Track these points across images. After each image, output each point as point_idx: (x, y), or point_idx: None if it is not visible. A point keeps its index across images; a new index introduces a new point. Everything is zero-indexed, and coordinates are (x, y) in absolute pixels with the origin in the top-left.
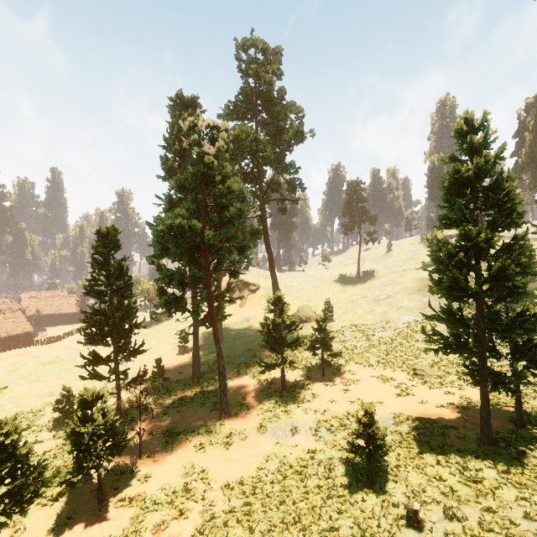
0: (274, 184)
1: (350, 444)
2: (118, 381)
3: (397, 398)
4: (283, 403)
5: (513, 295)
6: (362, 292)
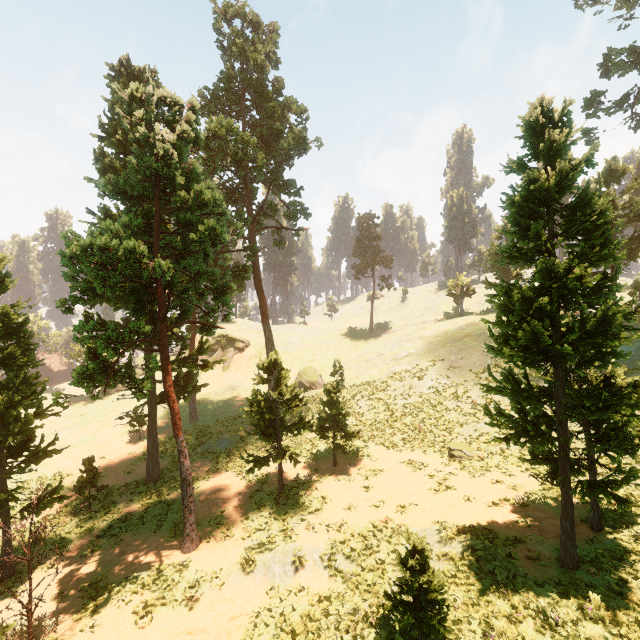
0: (268, 206)
1: (391, 605)
2: None
3: (435, 496)
4: (280, 514)
5: (604, 357)
6: (377, 349)
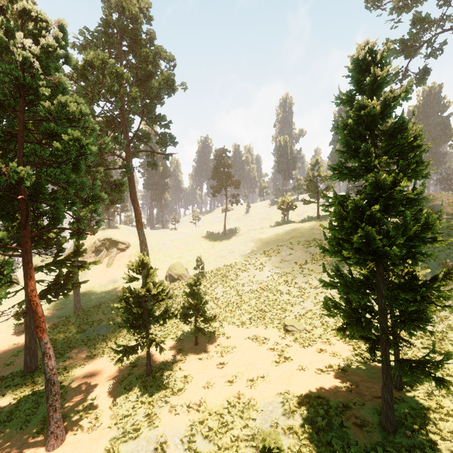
0: (143, 134)
1: None
2: None
3: (277, 368)
4: (147, 397)
5: (415, 256)
6: (229, 247)
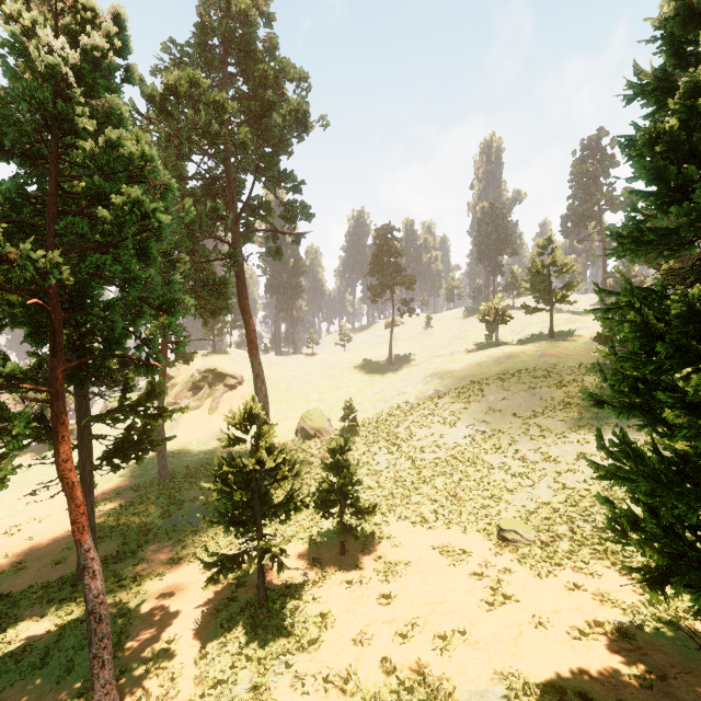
0: (259, 203)
1: None
2: None
3: (490, 615)
4: (256, 649)
5: None
6: (397, 385)
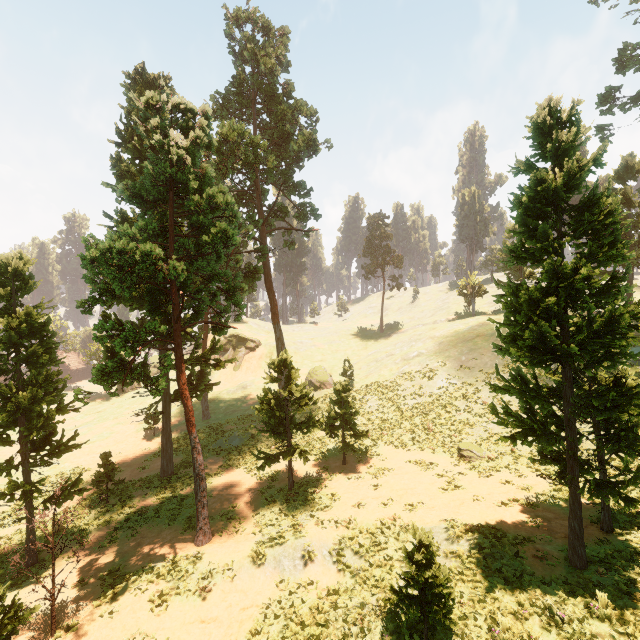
0: (279, 208)
1: (397, 598)
2: (24, 501)
3: (444, 495)
4: (290, 510)
5: (613, 357)
6: (387, 349)
